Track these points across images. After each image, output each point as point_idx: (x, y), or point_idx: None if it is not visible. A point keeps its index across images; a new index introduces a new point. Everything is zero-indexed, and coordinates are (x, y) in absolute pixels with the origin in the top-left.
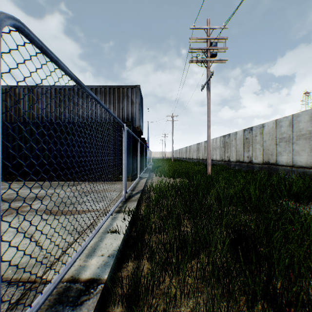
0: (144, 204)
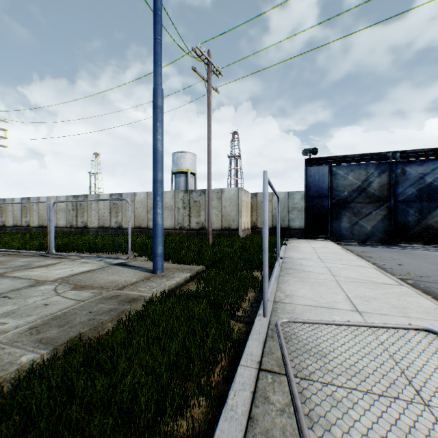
0: None
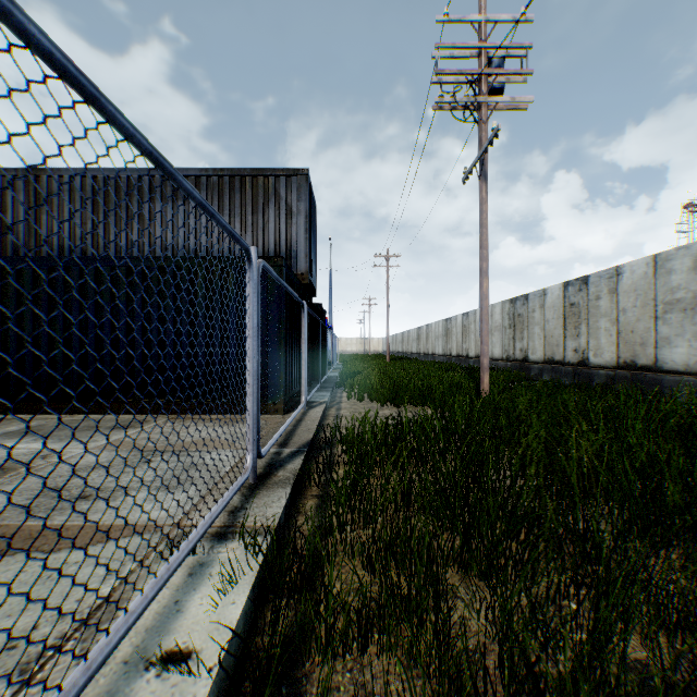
0: (313, 489)
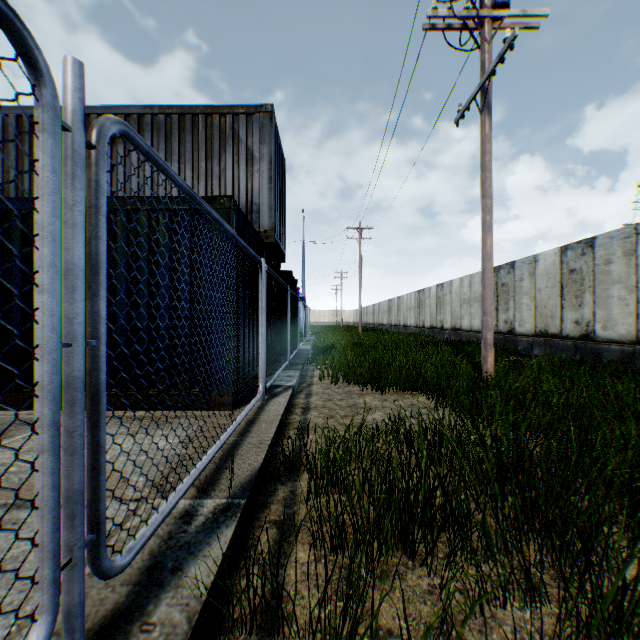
0: None
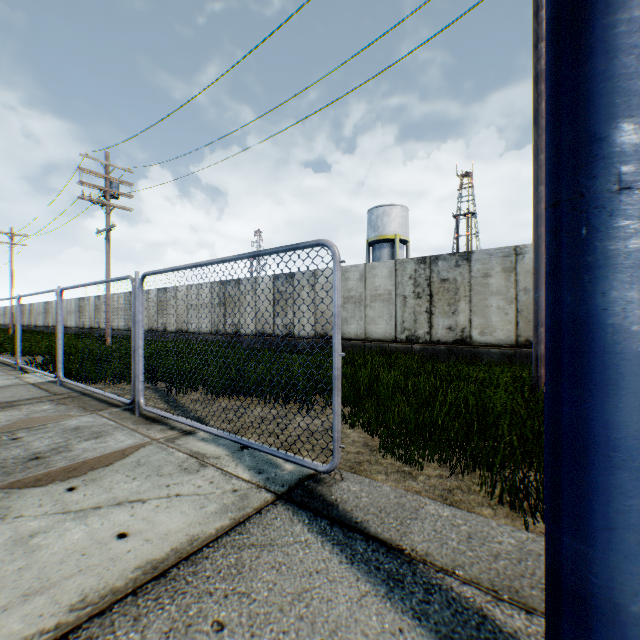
0: None
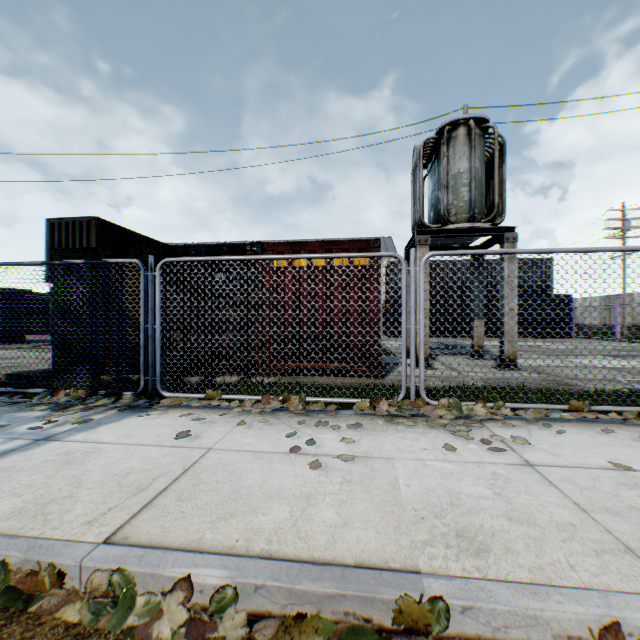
0: None
